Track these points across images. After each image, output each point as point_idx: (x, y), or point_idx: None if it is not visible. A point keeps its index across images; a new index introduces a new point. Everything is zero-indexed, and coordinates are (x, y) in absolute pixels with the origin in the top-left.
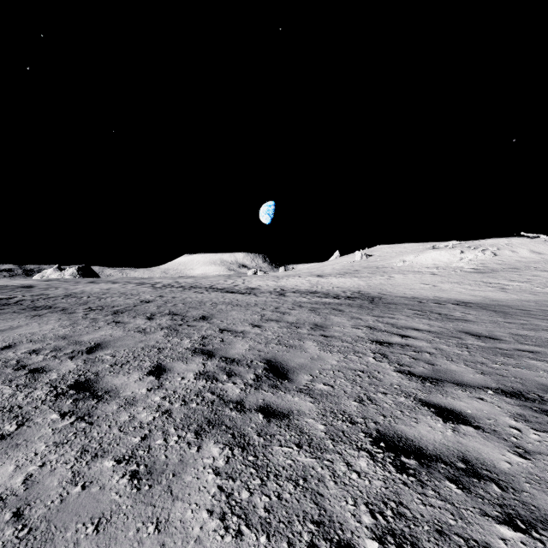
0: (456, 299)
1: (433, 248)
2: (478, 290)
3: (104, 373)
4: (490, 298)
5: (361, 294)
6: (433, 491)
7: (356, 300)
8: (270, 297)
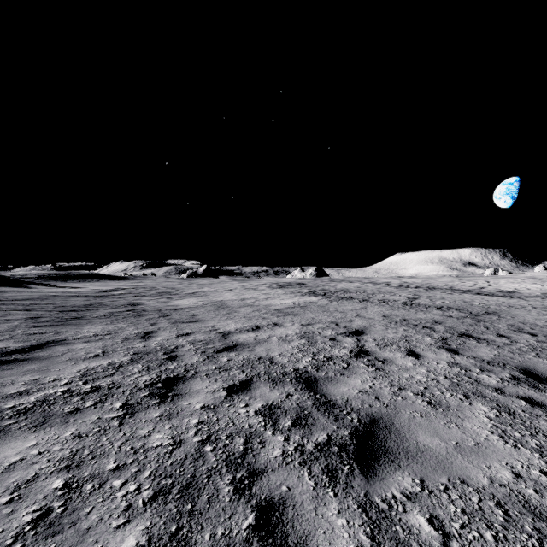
0: None
1: None
2: None
3: (468, 333)
4: None
5: None
6: None
7: None
8: (545, 302)
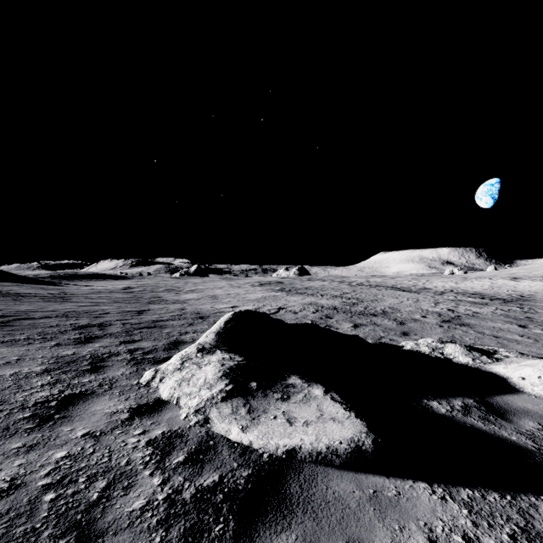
0: None
1: None
2: None
3: (337, 308)
4: None
5: (518, 297)
6: (389, 320)
7: (496, 300)
8: (426, 295)
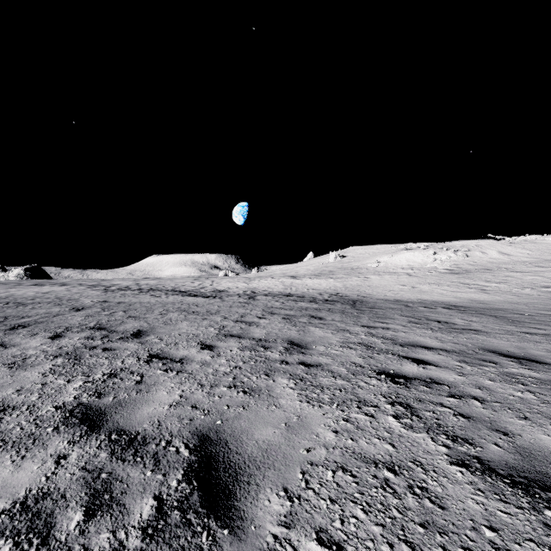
0: (442, 301)
1: (406, 249)
2: (459, 292)
3: None
4: (476, 300)
5: (340, 297)
6: None
7: (336, 303)
8: (237, 301)
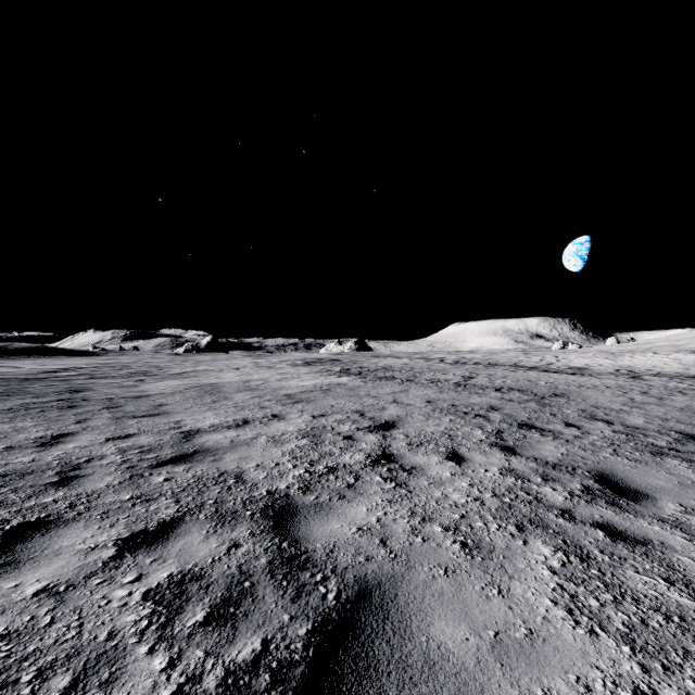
0: None
1: None
2: None
3: (530, 422)
4: None
5: None
6: None
7: None
8: (619, 380)
